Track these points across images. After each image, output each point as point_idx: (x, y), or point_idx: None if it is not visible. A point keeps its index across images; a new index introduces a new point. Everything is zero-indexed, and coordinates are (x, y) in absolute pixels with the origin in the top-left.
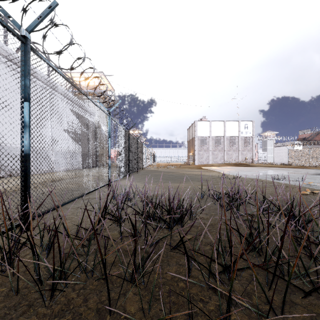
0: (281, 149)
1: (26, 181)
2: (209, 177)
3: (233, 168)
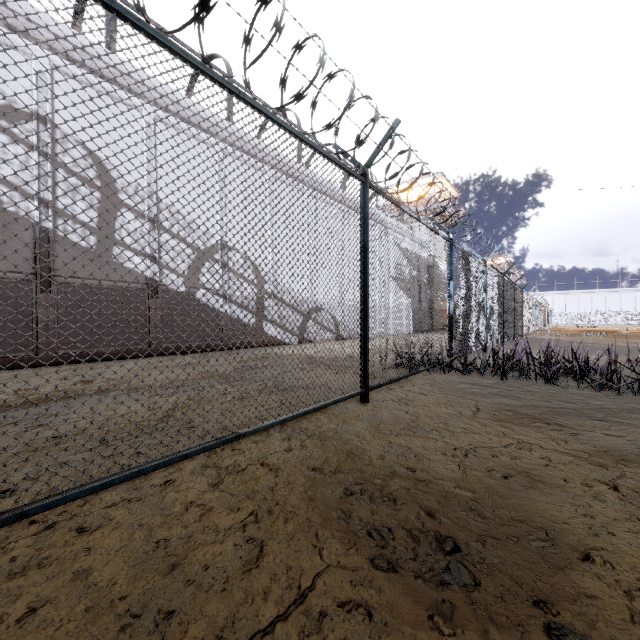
0: None
1: (452, 333)
2: None
3: None
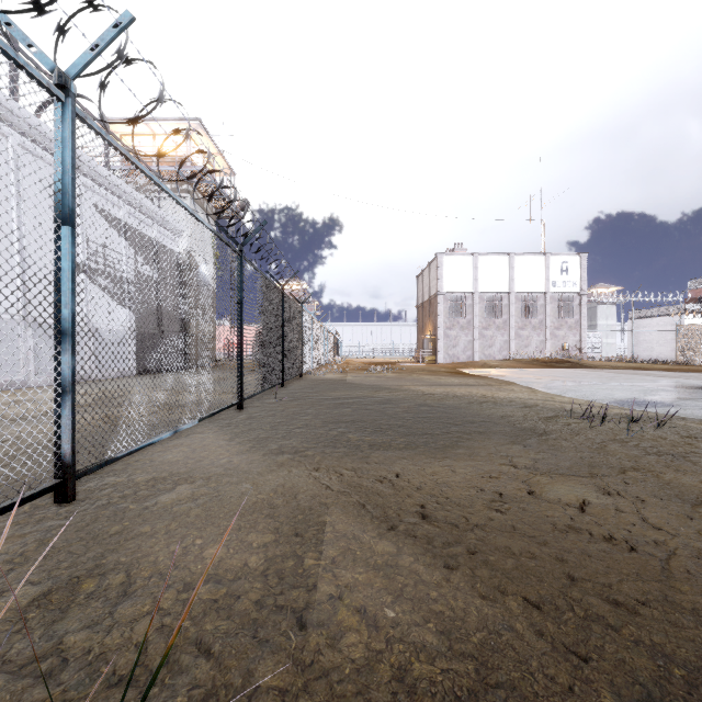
0: (647, 325)
1: None
2: (525, 411)
3: (550, 374)
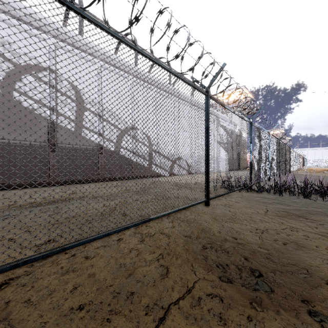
0: None
1: (251, 171)
2: None
3: None
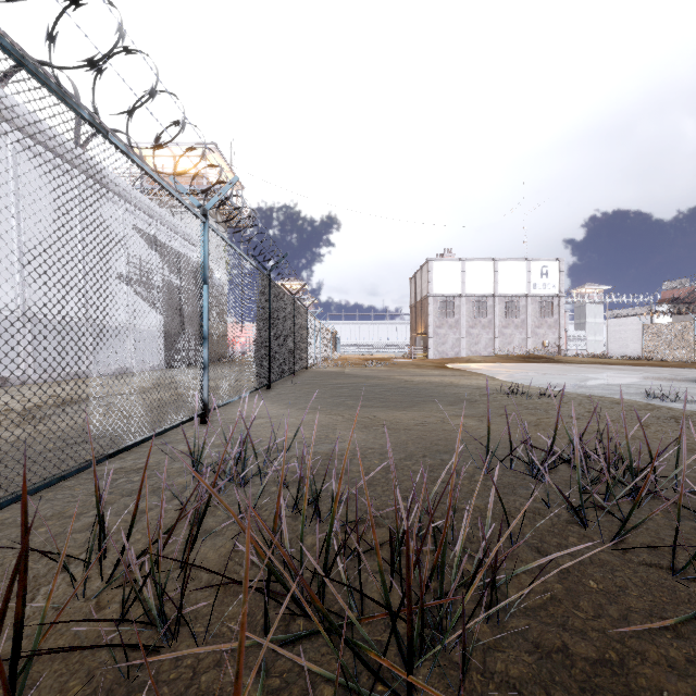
0: (623, 324)
1: None
2: (473, 391)
3: (520, 368)
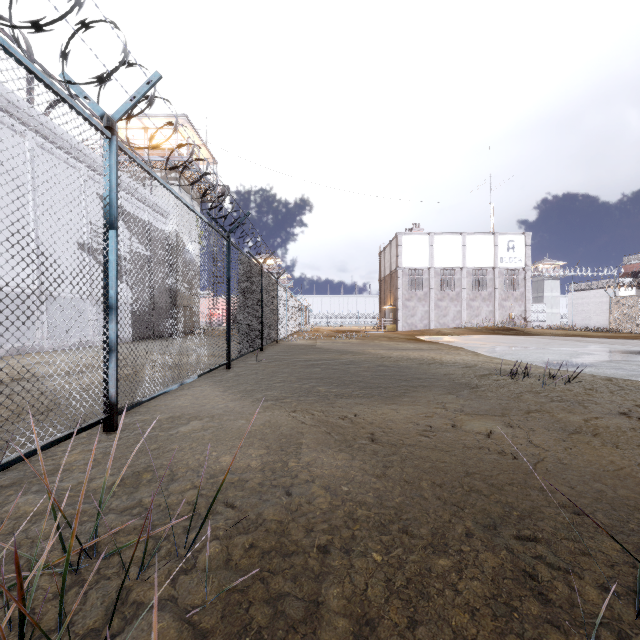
0: (585, 297)
1: None
2: (465, 370)
3: (495, 340)
